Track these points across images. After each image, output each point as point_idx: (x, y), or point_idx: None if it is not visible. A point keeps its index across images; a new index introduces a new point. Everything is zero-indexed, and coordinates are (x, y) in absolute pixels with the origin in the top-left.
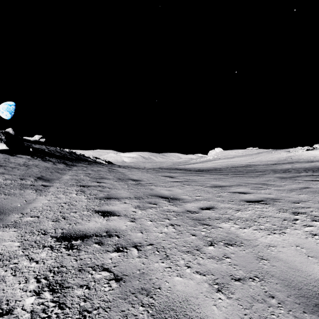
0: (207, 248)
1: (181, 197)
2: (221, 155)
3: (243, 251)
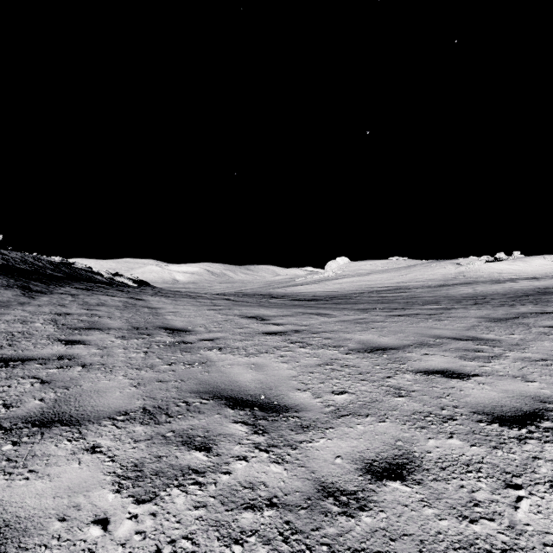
0: None
1: (292, 399)
2: (347, 269)
3: None
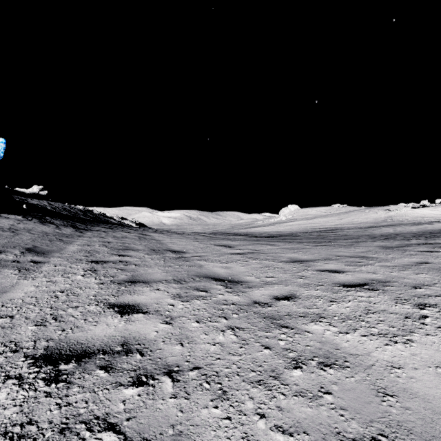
0: (291, 373)
1: (244, 279)
2: (296, 214)
3: (352, 378)
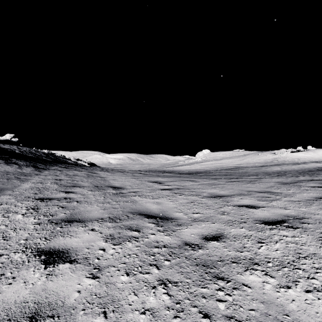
0: None
1: (174, 215)
2: (208, 156)
3: None
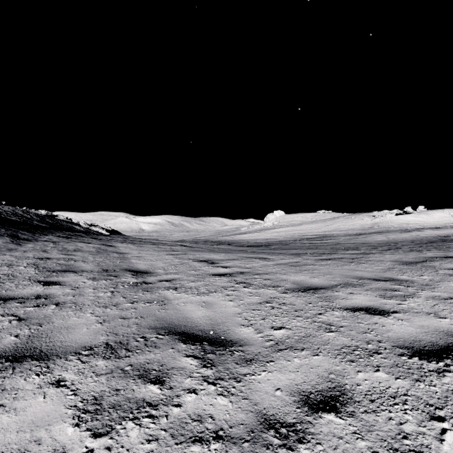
0: None
1: (237, 335)
2: (282, 220)
3: None
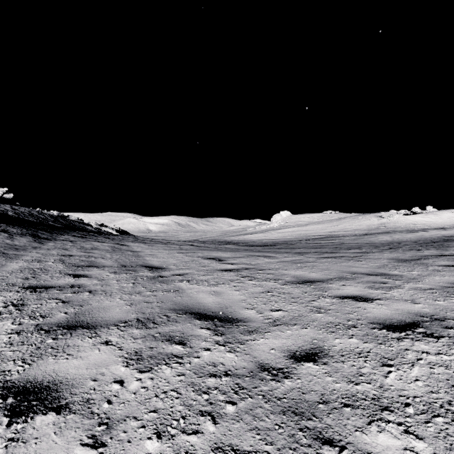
0: None
1: (241, 315)
2: (289, 221)
3: None
